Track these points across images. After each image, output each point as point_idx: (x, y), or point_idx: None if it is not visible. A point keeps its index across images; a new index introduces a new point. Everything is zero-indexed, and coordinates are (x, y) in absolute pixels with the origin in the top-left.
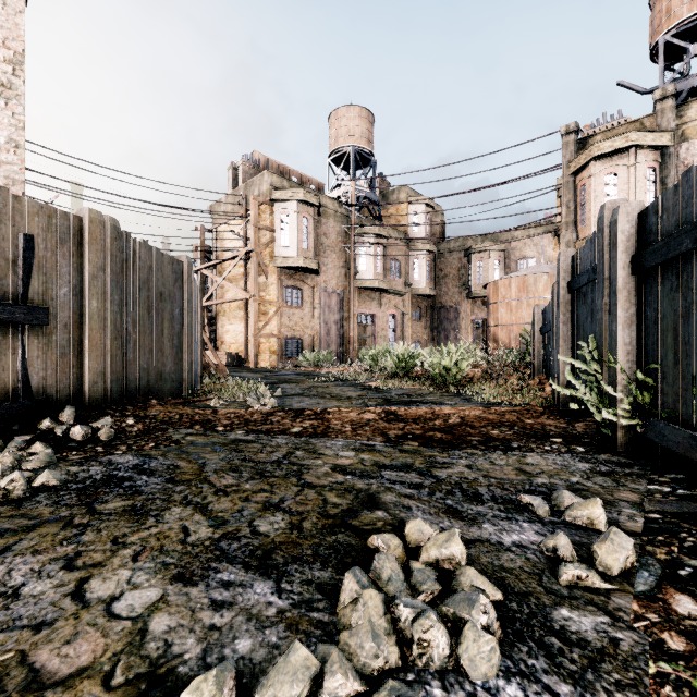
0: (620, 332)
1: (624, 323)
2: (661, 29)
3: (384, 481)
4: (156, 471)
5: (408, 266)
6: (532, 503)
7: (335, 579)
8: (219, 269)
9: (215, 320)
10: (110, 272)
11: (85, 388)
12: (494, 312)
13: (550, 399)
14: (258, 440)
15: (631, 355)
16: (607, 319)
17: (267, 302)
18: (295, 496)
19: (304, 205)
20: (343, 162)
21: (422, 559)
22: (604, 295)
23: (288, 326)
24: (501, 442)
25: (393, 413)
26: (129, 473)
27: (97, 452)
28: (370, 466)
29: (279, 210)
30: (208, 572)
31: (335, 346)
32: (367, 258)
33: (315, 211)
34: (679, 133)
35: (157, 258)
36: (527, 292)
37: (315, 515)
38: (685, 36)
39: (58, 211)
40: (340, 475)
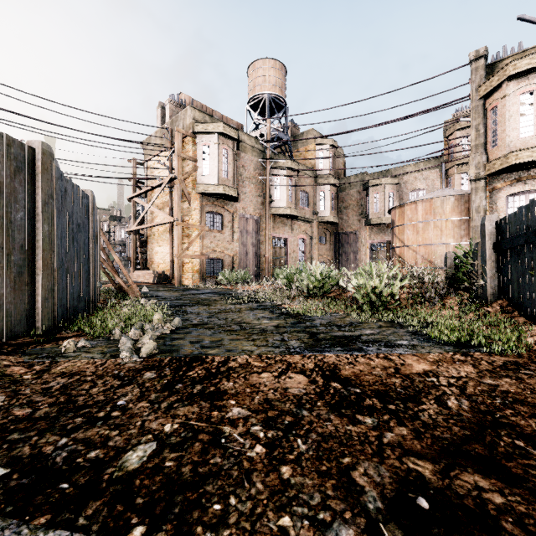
0: None
1: None
2: None
3: None
4: None
5: (316, 197)
6: None
7: None
8: (149, 197)
9: (146, 243)
10: None
11: None
12: (400, 233)
13: None
14: None
15: None
16: None
17: (190, 225)
18: None
19: (224, 138)
20: (260, 108)
21: None
22: None
23: (209, 247)
24: None
25: (334, 373)
26: None
27: None
28: None
29: (201, 142)
30: None
31: (253, 266)
32: (281, 189)
33: (234, 144)
34: None
35: None
36: (434, 214)
37: None
38: None
39: None
40: None
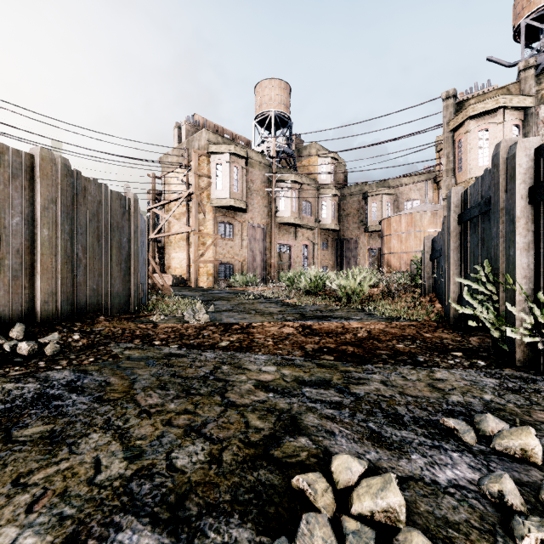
0: (518, 257)
1: (522, 249)
2: (523, 14)
3: (305, 400)
4: (87, 388)
5: (318, 206)
6: (456, 428)
7: (256, 543)
8: (167, 208)
9: (163, 249)
10: (61, 205)
11: (36, 307)
12: (388, 242)
13: (441, 314)
14: (189, 354)
15: (528, 278)
16: (502, 245)
17: (205, 234)
18: (218, 418)
19: (235, 157)
20: (266, 124)
21: (353, 509)
22: (500, 224)
23: (221, 254)
24: (408, 356)
25: (309, 327)
26: (60, 390)
27: (38, 367)
28: (291, 382)
29: (214, 161)
30: (108, 530)
31: (260, 270)
32: (285, 200)
33: (243, 162)
34: (538, 97)
35: (106, 194)
36: (414, 226)
37: (236, 443)
38: (542, 20)
39: (10, 149)
40: (262, 392)
